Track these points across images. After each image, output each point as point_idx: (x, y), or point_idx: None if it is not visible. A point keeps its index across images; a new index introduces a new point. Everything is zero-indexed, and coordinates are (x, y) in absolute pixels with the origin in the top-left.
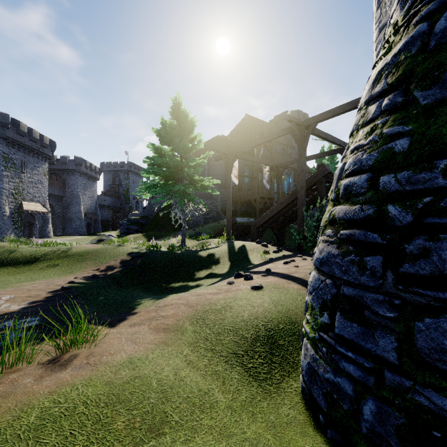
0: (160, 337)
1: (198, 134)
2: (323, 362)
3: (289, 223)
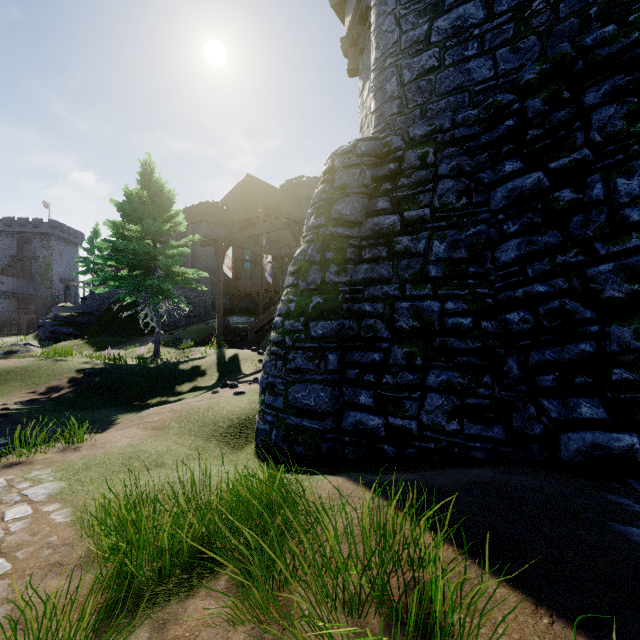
0: (151, 433)
1: (177, 211)
2: (261, 421)
3: None
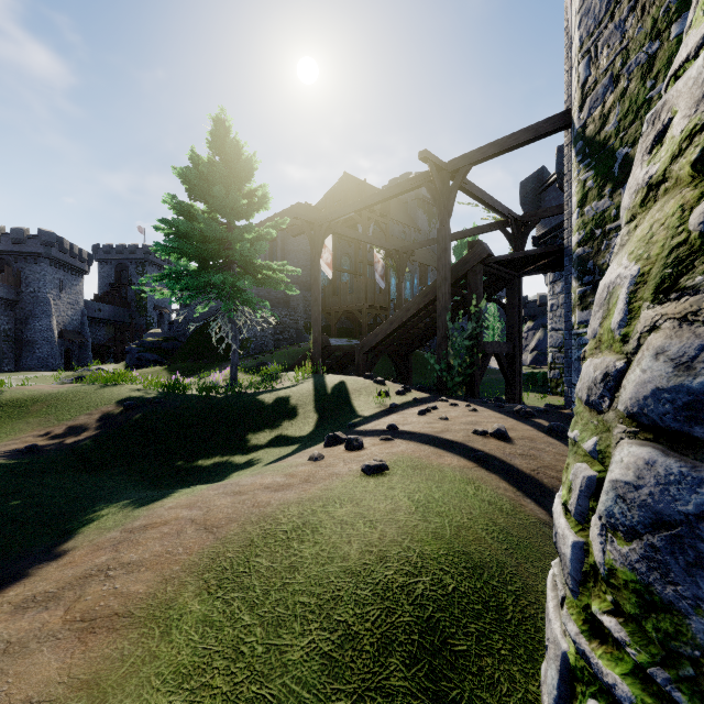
0: (86, 658)
1: (260, 186)
2: None
3: (418, 346)
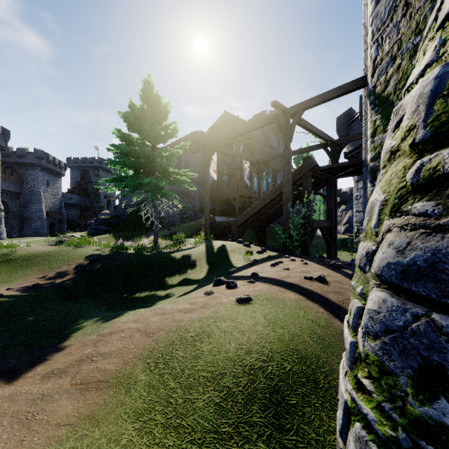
0: (86, 404)
1: (172, 122)
2: None
3: (271, 222)
